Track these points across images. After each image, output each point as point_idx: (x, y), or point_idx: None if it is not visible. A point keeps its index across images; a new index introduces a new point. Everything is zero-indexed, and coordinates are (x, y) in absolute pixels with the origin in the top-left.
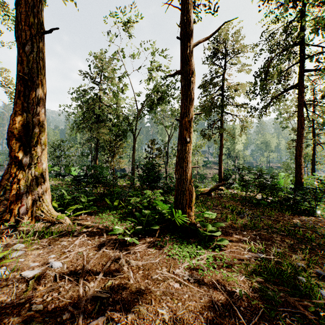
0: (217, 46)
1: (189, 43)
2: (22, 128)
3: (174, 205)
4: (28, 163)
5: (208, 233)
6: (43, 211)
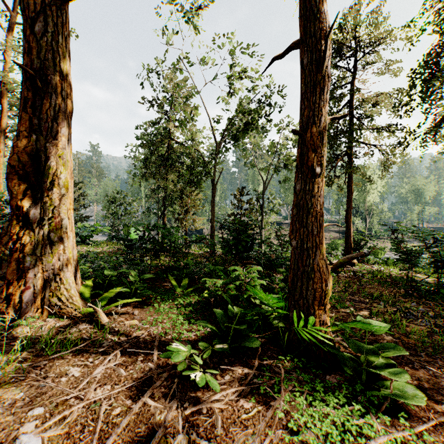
0: (343, 37)
1: None
2: (29, 159)
3: (288, 300)
4: (39, 217)
5: (371, 371)
6: (61, 299)
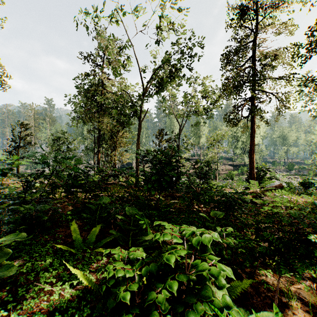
0: None
1: None
2: None
3: None
4: None
5: None
6: None
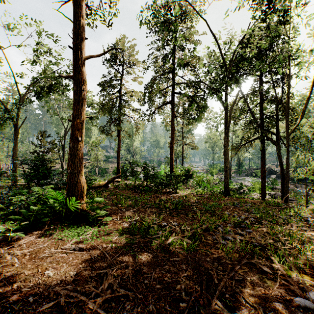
0: (115, 53)
1: (81, 55)
2: None
3: (66, 198)
4: None
5: (96, 215)
6: None
